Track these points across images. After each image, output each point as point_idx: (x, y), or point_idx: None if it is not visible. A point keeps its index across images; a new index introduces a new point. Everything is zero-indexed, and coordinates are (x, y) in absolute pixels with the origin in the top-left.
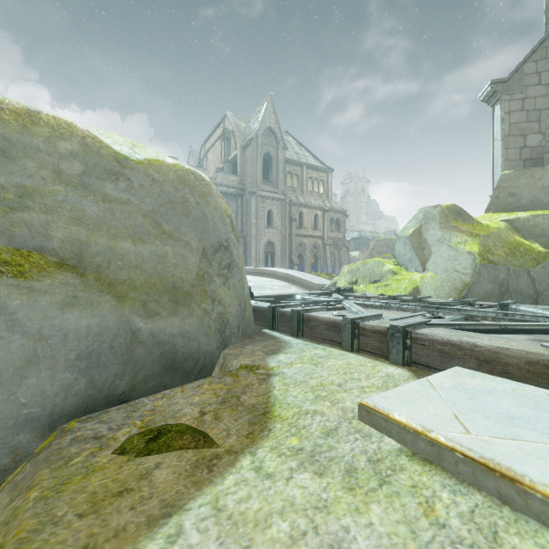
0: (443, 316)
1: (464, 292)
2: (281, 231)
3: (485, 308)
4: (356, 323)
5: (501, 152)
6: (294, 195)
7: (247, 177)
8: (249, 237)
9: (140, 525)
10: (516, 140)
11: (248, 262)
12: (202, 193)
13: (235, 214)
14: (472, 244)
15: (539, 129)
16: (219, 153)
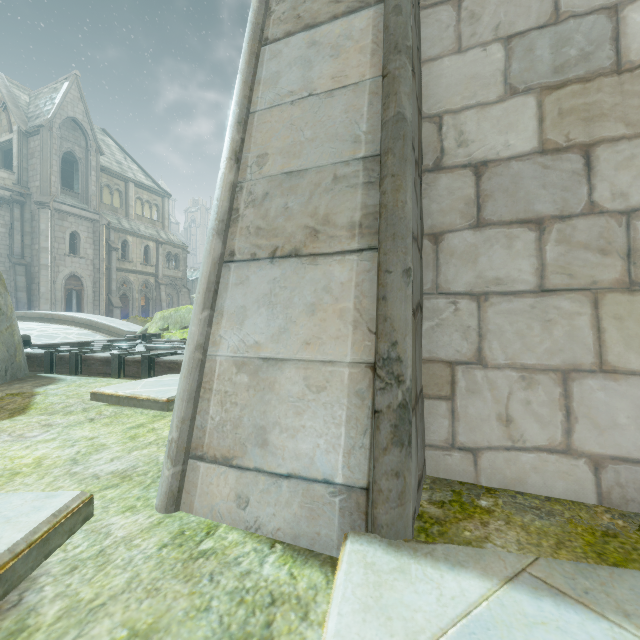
0: None
1: None
2: (94, 262)
3: None
4: (122, 357)
5: None
6: (115, 216)
7: (33, 179)
8: (36, 266)
9: None
10: None
11: (34, 302)
12: None
13: (9, 229)
14: None
15: None
16: None
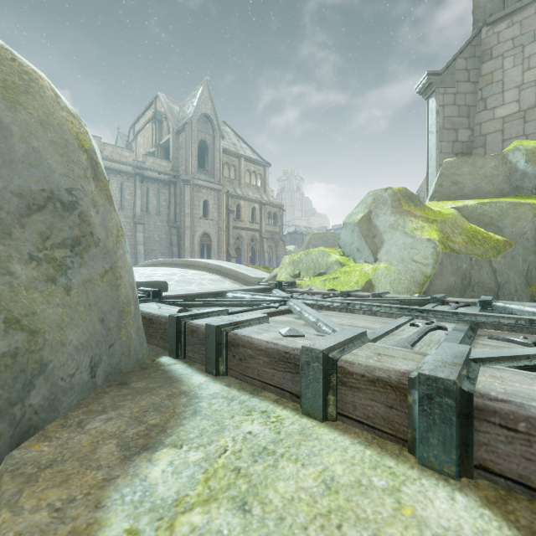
0: (446, 327)
1: (426, 285)
2: (218, 222)
3: (463, 306)
4: (331, 360)
5: (436, 144)
6: (232, 186)
7: (181, 164)
8: (183, 227)
9: None
10: (449, 133)
11: (182, 254)
12: (2, 80)
13: (167, 202)
14: (430, 231)
15: (468, 125)
16: (150, 137)
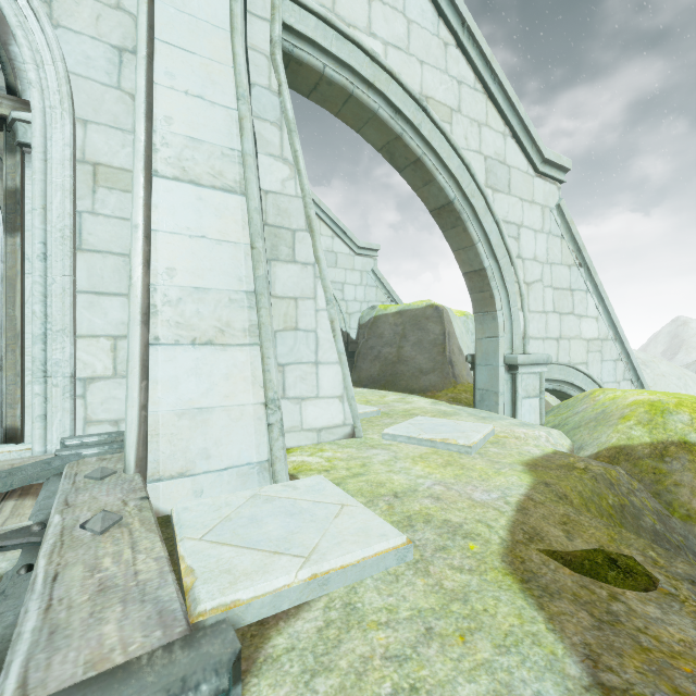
0: None
1: None
2: None
3: None
4: None
5: None
6: None
7: None
8: None
9: (528, 507)
10: None
11: None
12: None
13: None
14: None
15: None
16: None
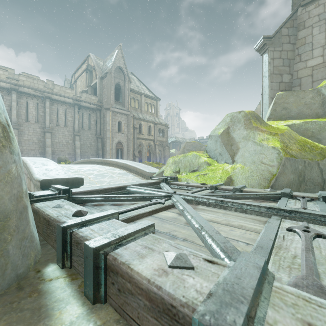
0: (325, 235)
1: (272, 181)
2: (127, 135)
3: (309, 201)
4: None
5: (268, 84)
6: (136, 112)
7: (104, 98)
8: (105, 138)
9: None
10: (277, 77)
11: (104, 155)
12: None
13: (95, 122)
14: (273, 141)
15: (289, 72)
16: (84, 81)
